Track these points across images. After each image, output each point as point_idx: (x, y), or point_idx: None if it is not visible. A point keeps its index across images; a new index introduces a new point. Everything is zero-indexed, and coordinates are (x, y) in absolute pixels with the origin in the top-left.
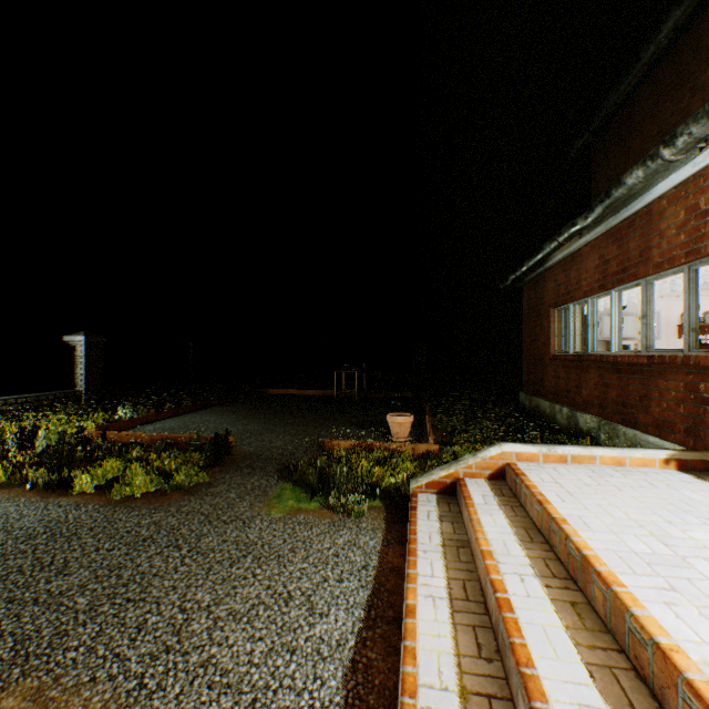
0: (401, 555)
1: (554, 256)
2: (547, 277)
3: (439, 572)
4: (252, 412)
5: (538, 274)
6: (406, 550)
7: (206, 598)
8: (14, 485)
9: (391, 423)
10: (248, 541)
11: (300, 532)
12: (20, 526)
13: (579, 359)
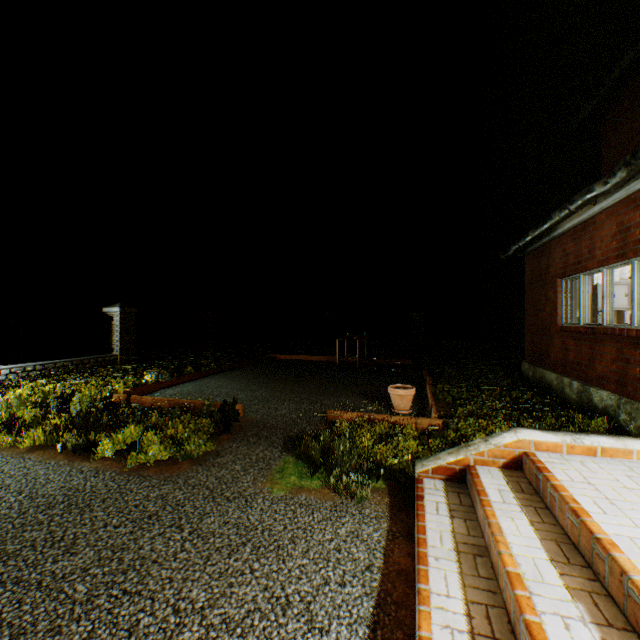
0: (408, 554)
1: (562, 225)
2: (553, 246)
3: (455, 590)
4: (260, 378)
5: (543, 243)
6: (413, 547)
7: (201, 597)
8: (49, 447)
9: (393, 395)
10: (249, 524)
11: (301, 517)
12: (43, 493)
13: (593, 332)
